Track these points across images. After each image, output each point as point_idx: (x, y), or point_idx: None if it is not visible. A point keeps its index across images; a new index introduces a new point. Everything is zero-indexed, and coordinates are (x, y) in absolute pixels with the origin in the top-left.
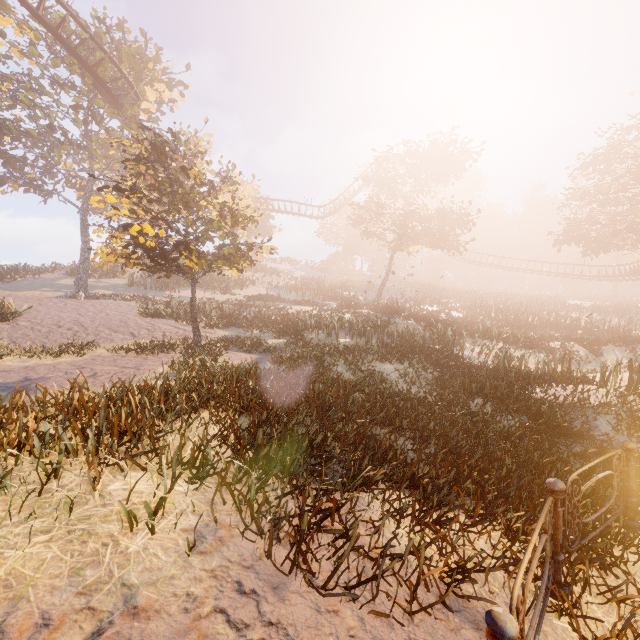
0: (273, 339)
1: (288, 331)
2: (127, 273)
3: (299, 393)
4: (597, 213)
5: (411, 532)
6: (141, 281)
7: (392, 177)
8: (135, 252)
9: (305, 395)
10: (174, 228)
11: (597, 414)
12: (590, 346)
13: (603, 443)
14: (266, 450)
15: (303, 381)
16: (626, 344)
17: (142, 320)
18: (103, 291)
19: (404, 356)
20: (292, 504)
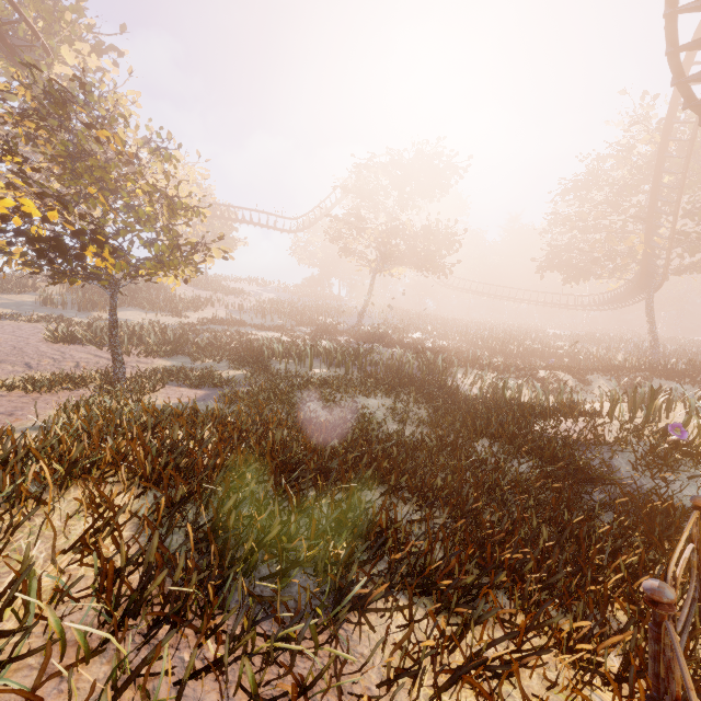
0: (230, 370)
1: (250, 360)
2: (41, 288)
3: (253, 445)
4: (578, 240)
5: (433, 692)
6: (60, 299)
7: (374, 188)
8: (13, 243)
9: (261, 448)
10: (73, 209)
11: (616, 452)
12: (578, 375)
13: (626, 487)
14: (160, 579)
15: (260, 426)
16: (610, 372)
17: (47, 346)
18: (0, 310)
19: (391, 388)
20: (212, 686)
